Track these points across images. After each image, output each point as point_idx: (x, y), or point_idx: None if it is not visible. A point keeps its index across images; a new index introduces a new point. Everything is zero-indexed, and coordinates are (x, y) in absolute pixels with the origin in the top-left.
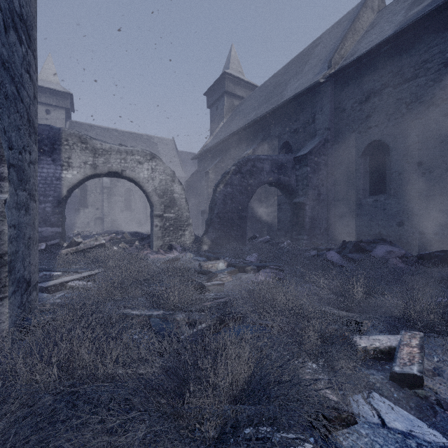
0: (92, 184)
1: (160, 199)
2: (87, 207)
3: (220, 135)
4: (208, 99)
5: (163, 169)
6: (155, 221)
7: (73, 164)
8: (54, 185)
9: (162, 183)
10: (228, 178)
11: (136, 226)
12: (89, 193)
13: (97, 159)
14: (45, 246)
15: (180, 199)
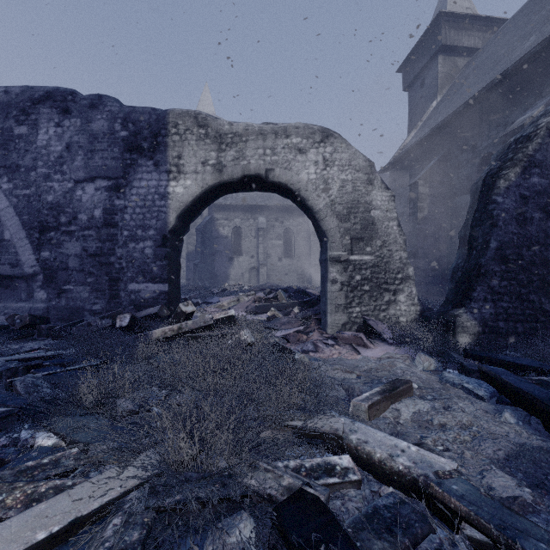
0: (246, 226)
1: (342, 223)
2: (241, 255)
3: (436, 119)
4: (406, 74)
5: (348, 157)
6: (330, 271)
7: (186, 168)
8: (157, 207)
9: (345, 189)
10: (534, 148)
11: (298, 278)
12: (243, 238)
13: (224, 154)
14: (130, 319)
15: (385, 221)
